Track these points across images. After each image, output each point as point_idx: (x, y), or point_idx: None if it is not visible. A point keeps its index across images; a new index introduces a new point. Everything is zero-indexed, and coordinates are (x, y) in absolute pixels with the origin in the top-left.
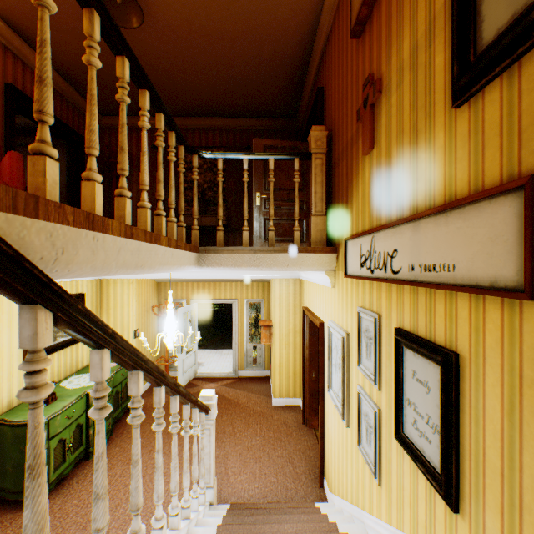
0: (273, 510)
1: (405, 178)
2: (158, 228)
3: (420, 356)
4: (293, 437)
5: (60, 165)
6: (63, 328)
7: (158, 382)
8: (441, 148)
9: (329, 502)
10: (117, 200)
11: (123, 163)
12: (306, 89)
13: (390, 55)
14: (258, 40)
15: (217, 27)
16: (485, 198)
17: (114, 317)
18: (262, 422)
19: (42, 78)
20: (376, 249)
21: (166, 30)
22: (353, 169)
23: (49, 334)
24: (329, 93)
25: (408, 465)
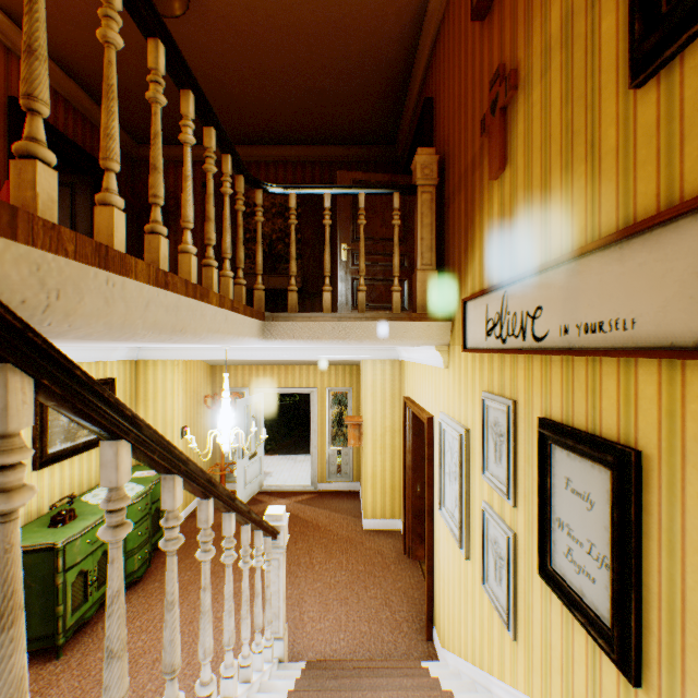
0: (364, 671)
1: (554, 203)
2: (208, 283)
3: (578, 457)
4: (391, 572)
5: (82, 209)
6: (56, 405)
7: (205, 492)
8: (612, 151)
9: (440, 661)
10: (147, 239)
11: (156, 187)
12: (409, 104)
13: (531, 33)
14: (344, 35)
15: (288, 17)
16: (686, 214)
17: (154, 410)
18: (349, 551)
19: (31, 48)
20: (510, 308)
21: (220, 23)
22: (475, 203)
23: (28, 410)
24: (441, 104)
25: (558, 613)
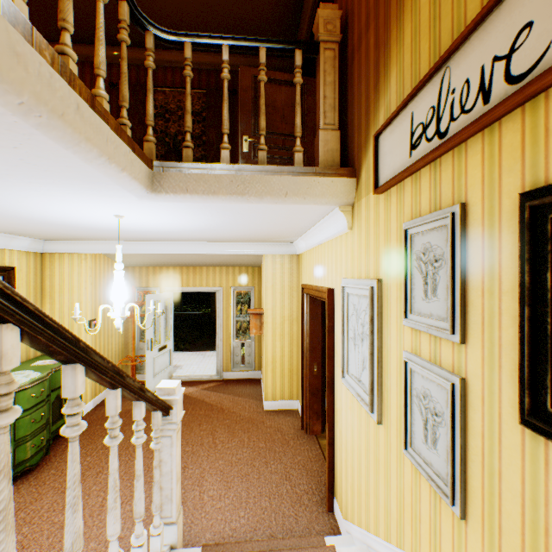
0: None
1: None
2: None
3: None
4: (290, 447)
5: None
6: None
7: None
8: None
9: (344, 535)
10: None
11: None
12: (307, 4)
13: None
14: None
15: None
16: None
17: (60, 303)
18: (251, 430)
19: None
20: (457, 82)
21: None
22: (390, 18)
23: None
24: None
25: None
